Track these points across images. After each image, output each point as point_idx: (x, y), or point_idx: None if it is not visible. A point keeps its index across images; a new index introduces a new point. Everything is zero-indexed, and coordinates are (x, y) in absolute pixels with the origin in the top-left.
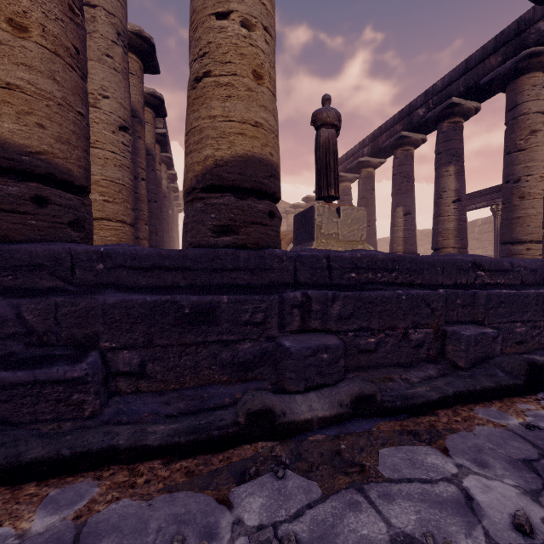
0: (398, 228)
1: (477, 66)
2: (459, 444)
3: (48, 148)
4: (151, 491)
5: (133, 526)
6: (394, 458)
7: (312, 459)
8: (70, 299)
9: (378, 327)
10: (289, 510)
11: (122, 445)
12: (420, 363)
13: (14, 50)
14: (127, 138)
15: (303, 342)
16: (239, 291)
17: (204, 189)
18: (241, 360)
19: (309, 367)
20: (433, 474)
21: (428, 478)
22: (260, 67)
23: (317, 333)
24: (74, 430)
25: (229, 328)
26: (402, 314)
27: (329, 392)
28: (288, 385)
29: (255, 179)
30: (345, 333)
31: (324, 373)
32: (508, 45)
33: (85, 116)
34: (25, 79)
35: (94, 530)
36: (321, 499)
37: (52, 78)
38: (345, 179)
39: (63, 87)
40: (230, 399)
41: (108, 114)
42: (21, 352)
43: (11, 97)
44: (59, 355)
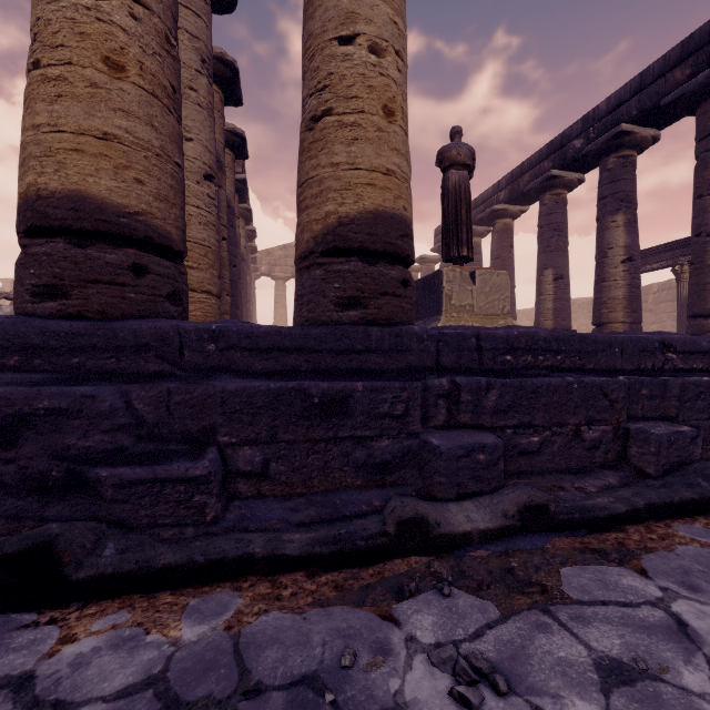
0: (546, 297)
1: (656, 82)
2: (659, 565)
3: (147, 207)
4: (300, 605)
5: (293, 639)
6: (580, 578)
7: (479, 577)
8: (184, 386)
9: (543, 423)
10: (466, 629)
11: (259, 554)
12: (595, 469)
13: (111, 94)
14: (212, 190)
15: (453, 439)
16: (373, 378)
17: (324, 252)
18: (377, 461)
19: (462, 470)
20: (633, 597)
21: (627, 601)
22: (392, 101)
23: (467, 429)
24: (198, 536)
25: (363, 422)
26: (573, 407)
27: (489, 500)
28: (437, 491)
29: (387, 240)
30: (502, 430)
31: (479, 478)
32: (700, 53)
33: (182, 166)
34: (122, 127)
35: (252, 641)
36: (501, 619)
37: (150, 124)
38: (473, 234)
39: (161, 134)
40: (368, 507)
41: (192, 160)
42: (132, 446)
43: (108, 149)
44: (175, 451)
